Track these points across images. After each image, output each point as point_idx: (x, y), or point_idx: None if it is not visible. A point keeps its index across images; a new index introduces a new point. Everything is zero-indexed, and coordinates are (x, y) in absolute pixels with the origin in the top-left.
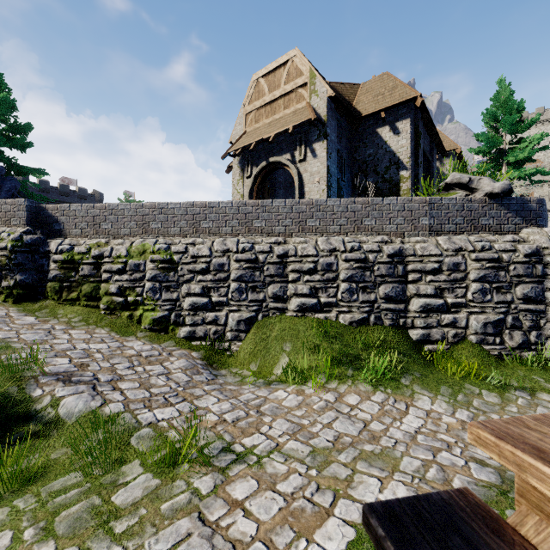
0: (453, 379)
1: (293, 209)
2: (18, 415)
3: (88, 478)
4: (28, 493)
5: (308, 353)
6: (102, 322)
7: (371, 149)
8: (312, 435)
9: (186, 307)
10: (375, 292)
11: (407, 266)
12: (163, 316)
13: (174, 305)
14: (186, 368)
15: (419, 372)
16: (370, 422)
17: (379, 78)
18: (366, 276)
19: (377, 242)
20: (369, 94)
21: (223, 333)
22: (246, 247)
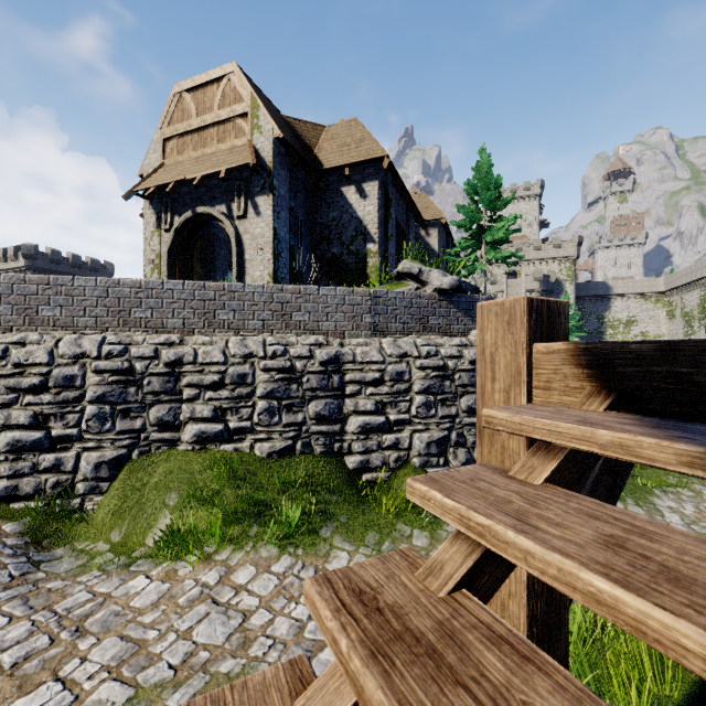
0: (386, 518)
1: (195, 295)
2: None
3: None
4: None
5: (199, 508)
6: None
7: (335, 212)
8: (150, 660)
9: (2, 448)
10: (304, 411)
11: (345, 376)
12: None
13: None
14: None
15: (348, 515)
16: (254, 612)
17: (347, 124)
18: (292, 390)
19: (309, 345)
20: (335, 141)
21: (70, 485)
22: (114, 350)
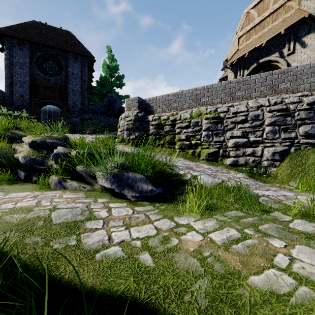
0: None
1: None
2: (177, 181)
3: (250, 214)
4: (217, 214)
5: None
6: (178, 155)
7: None
8: None
9: (230, 145)
10: None
11: None
12: (214, 151)
13: (221, 145)
14: (245, 178)
15: None
16: None
17: None
18: None
19: None
20: None
21: (259, 162)
22: (277, 101)
